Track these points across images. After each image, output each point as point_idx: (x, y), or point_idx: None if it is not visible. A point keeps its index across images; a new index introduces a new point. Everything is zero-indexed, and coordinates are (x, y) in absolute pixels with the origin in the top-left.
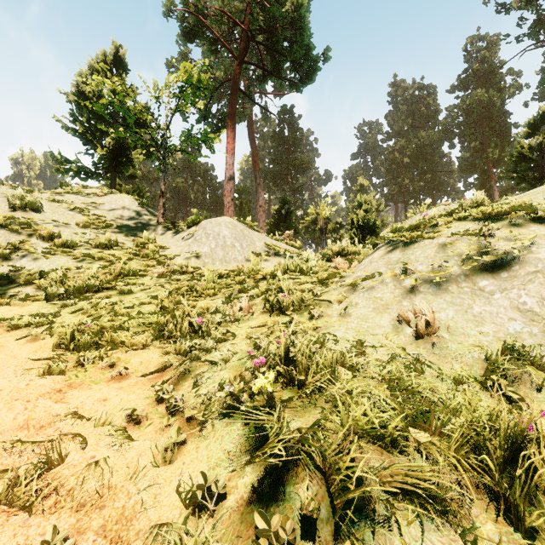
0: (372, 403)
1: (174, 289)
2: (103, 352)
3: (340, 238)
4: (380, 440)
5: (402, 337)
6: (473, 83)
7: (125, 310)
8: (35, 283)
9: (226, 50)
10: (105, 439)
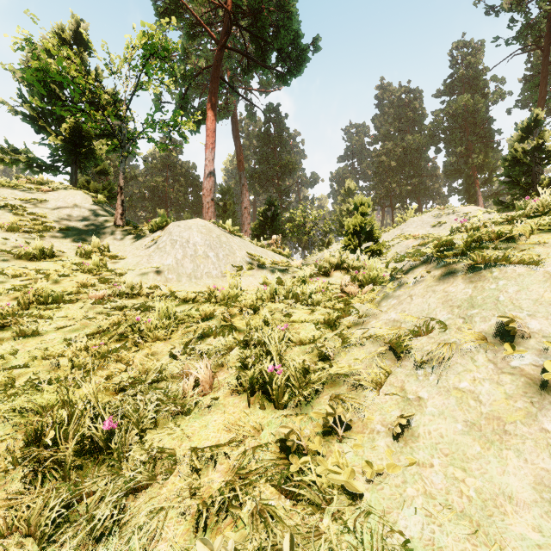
0: None
1: (109, 326)
2: None
3: (328, 243)
4: None
5: None
6: (459, 88)
7: (3, 376)
8: None
9: (206, 35)
10: None
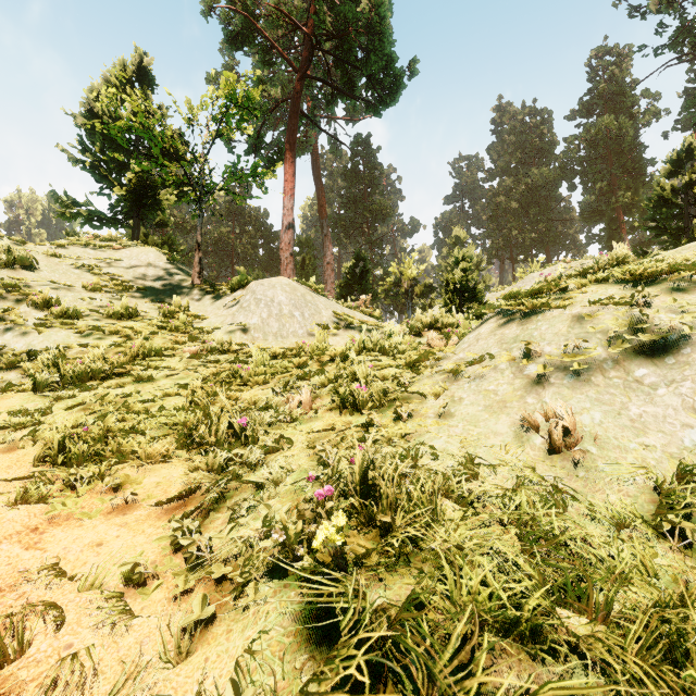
0: (498, 566)
1: (210, 375)
2: (104, 469)
3: (430, 305)
4: (514, 635)
5: (529, 450)
6: (599, 107)
7: (142, 405)
8: (21, 366)
9: (283, 61)
10: (91, 614)
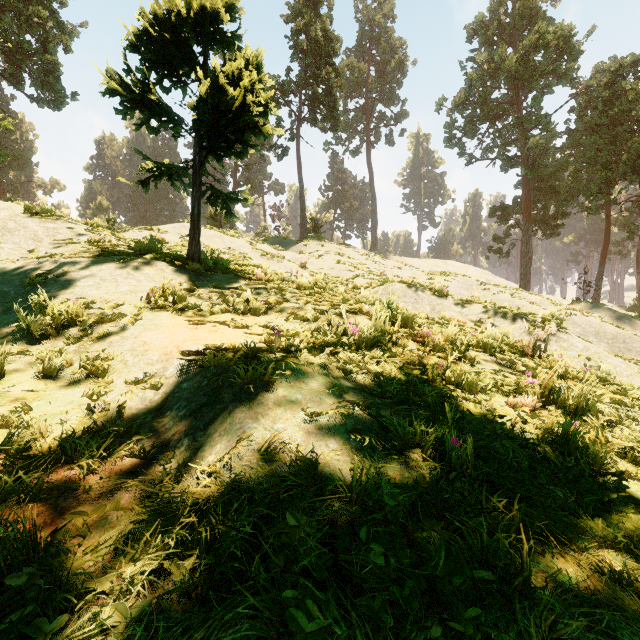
0: None
1: None
2: None
3: None
4: None
5: None
6: None
7: None
8: None
9: None
10: None
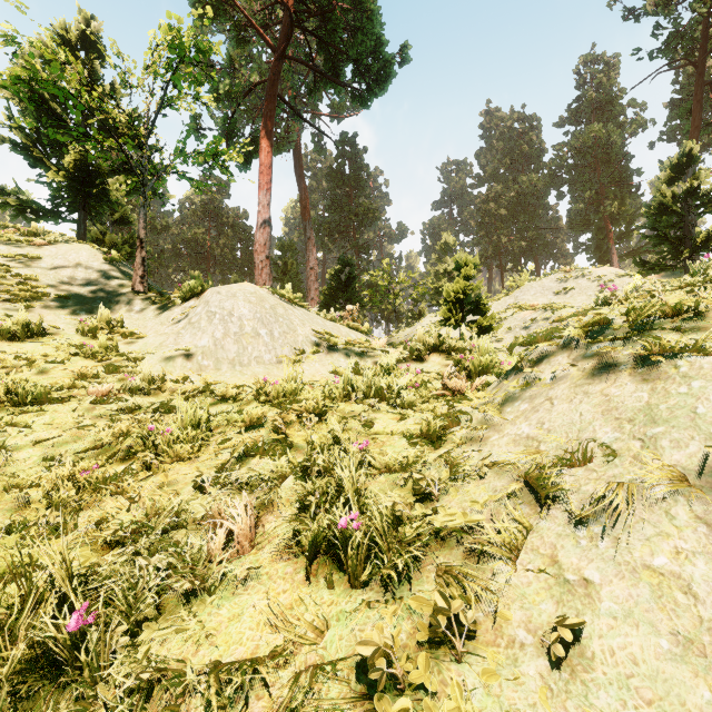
0: None
1: (112, 437)
2: None
3: (419, 314)
4: None
5: None
6: (587, 115)
7: None
8: None
9: (259, 40)
10: None
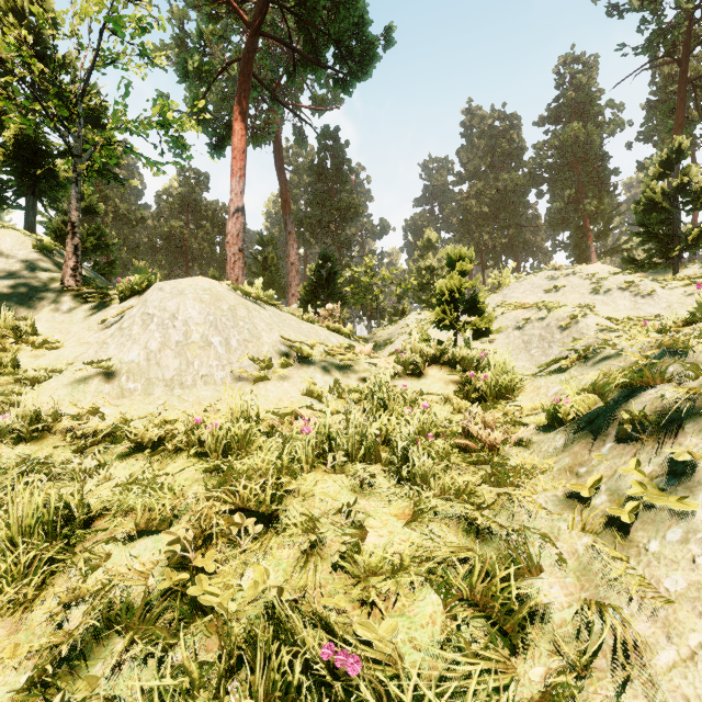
0: None
1: None
2: None
3: (402, 311)
4: None
5: None
6: (566, 115)
7: None
8: None
9: (234, 18)
10: None
